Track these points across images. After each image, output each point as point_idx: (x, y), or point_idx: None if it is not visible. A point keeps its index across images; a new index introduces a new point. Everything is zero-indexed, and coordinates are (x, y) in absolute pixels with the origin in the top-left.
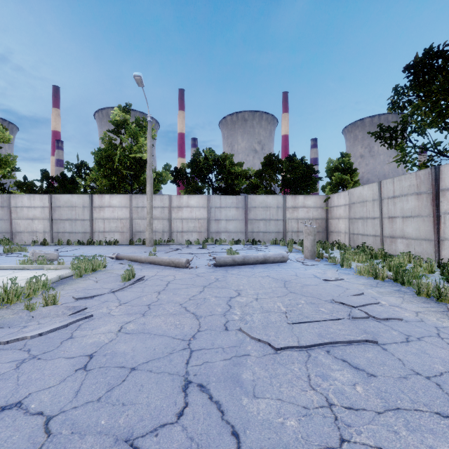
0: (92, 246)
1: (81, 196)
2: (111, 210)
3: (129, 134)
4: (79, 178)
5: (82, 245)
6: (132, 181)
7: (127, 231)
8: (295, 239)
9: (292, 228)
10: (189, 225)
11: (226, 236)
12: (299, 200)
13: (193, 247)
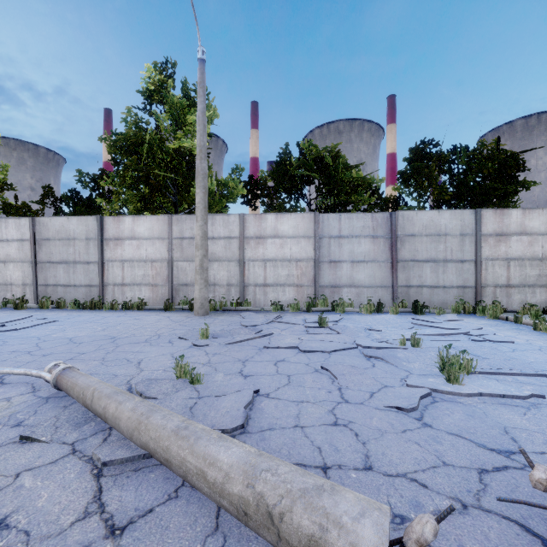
0: (94, 313)
1: (82, 219)
2: (134, 245)
3: (170, 111)
4: (103, 200)
5: (80, 310)
6: (180, 199)
7: (163, 283)
8: (501, 302)
9: (495, 278)
10: (279, 272)
11: (351, 293)
12: (511, 220)
13: (292, 319)
